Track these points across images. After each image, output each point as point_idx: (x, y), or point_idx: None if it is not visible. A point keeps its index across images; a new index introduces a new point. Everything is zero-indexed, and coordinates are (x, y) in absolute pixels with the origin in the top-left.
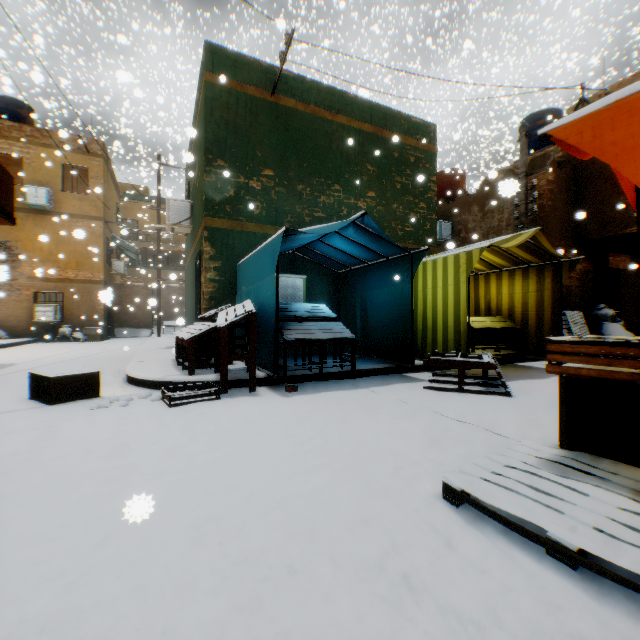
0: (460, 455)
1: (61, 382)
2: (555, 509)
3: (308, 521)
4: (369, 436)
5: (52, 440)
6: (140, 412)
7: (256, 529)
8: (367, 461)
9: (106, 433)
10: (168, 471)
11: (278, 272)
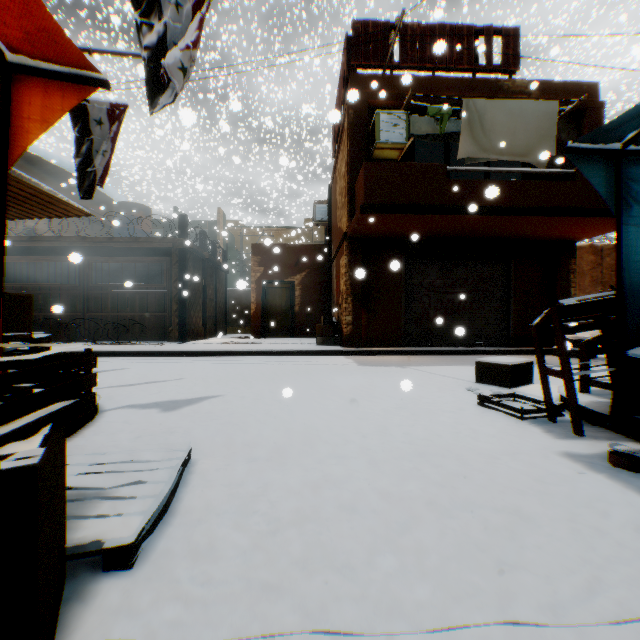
0: (222, 509)
1: (481, 366)
2: (96, 496)
3: (235, 424)
4: (331, 468)
5: (395, 388)
6: (458, 398)
7: (246, 416)
8: (277, 453)
9: (403, 394)
10: (328, 406)
11: (617, 220)
